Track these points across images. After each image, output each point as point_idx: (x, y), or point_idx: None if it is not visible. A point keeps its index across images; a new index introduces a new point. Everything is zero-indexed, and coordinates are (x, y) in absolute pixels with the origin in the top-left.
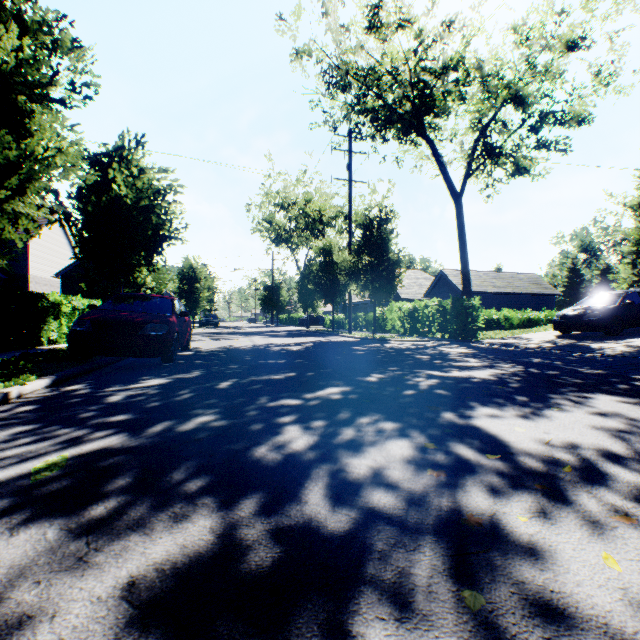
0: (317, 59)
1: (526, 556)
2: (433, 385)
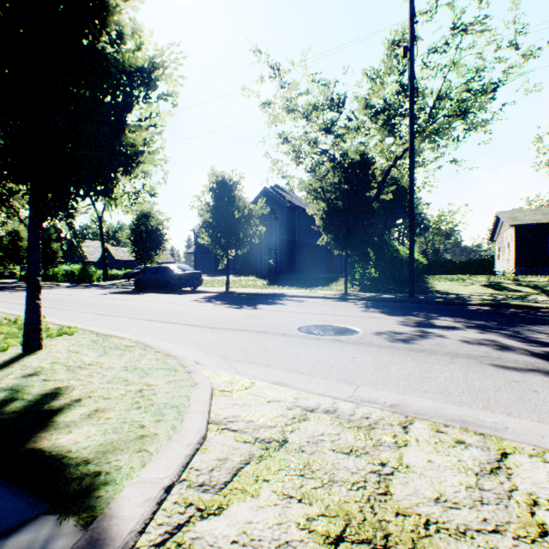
0: None
1: (18, 291)
2: None
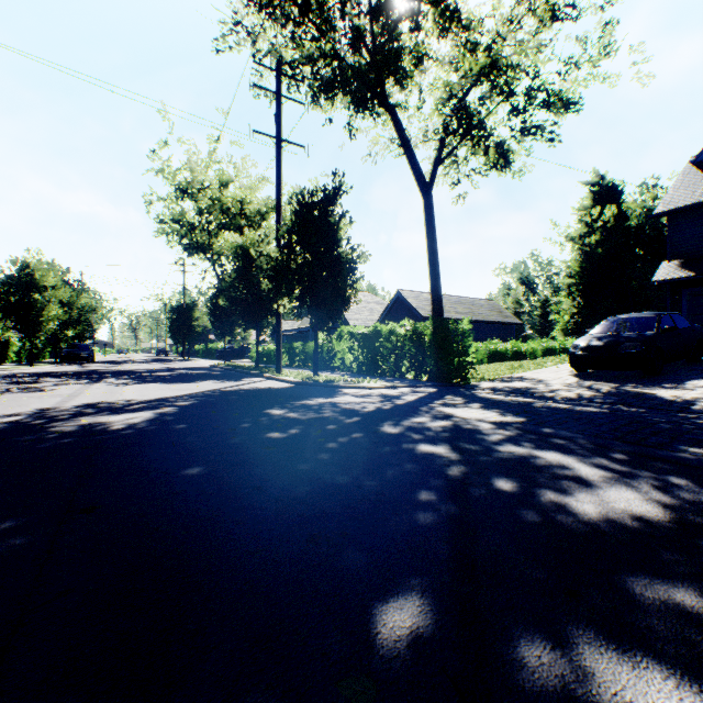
0: None
1: None
2: None
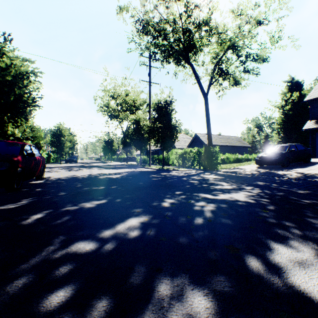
0: (132, 14)
1: None
2: (214, 210)
